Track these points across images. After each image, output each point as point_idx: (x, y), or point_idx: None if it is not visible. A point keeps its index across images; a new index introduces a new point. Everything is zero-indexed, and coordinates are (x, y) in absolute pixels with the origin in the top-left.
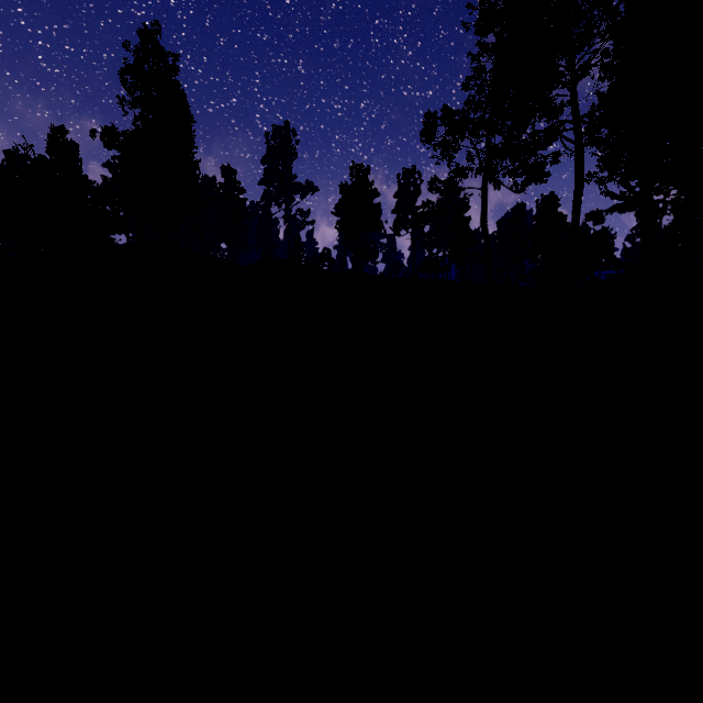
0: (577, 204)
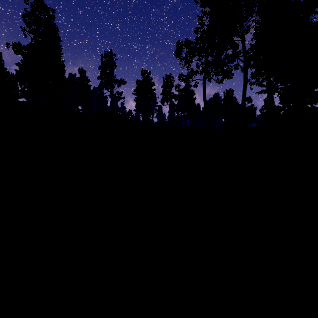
0: (244, 90)
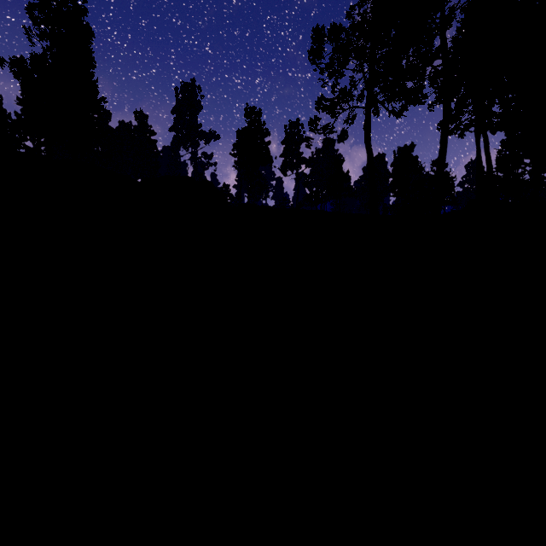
0: (445, 133)
